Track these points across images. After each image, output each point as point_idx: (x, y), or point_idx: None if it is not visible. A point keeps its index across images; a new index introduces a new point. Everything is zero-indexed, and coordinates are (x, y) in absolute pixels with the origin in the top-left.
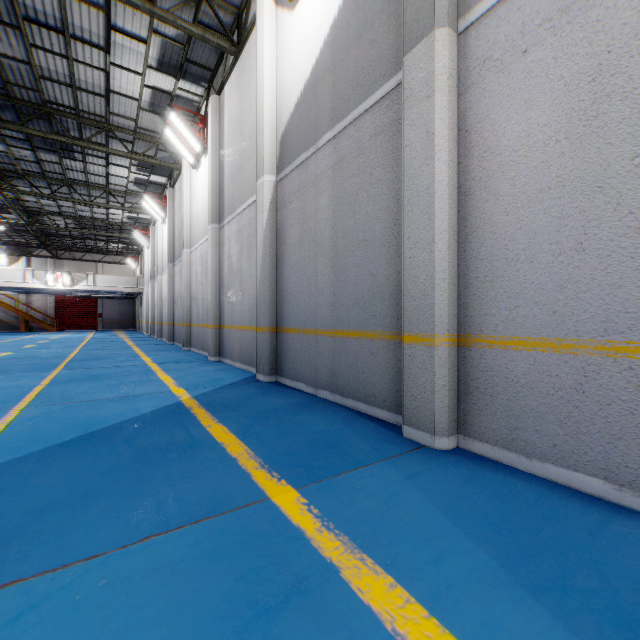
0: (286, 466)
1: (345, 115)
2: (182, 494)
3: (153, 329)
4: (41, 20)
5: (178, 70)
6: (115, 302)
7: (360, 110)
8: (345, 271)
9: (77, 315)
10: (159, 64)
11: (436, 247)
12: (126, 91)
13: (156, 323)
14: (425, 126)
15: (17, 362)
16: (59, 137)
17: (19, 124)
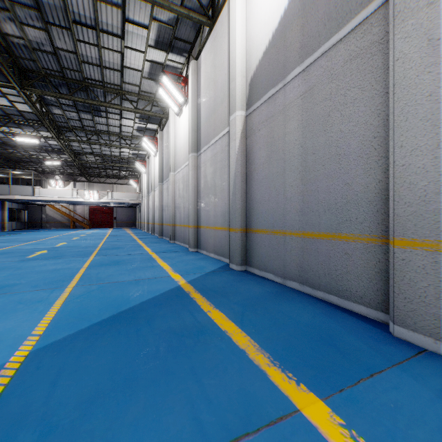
0: (296, 365)
1: (315, 49)
2: (210, 393)
3: (148, 227)
4: (82, 21)
5: (168, 46)
6: (124, 209)
7: (332, 42)
8: (315, 182)
9: (101, 218)
10: (156, 43)
11: (441, 152)
12: (134, 66)
13: (150, 223)
14: (425, 34)
15: (68, 249)
16: (92, 101)
17: (69, 95)
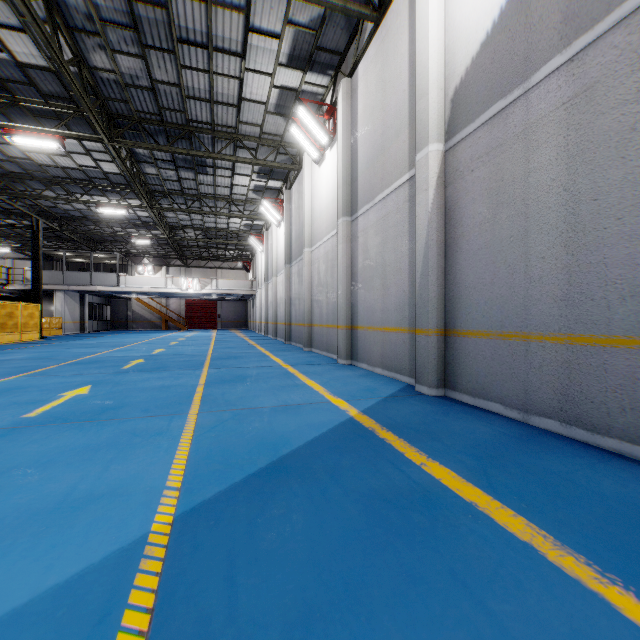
0: None
1: (598, 19)
2: (518, 634)
3: (267, 329)
4: (190, 38)
5: (306, 62)
6: (231, 304)
7: None
8: (598, 249)
9: (202, 316)
10: (289, 59)
11: None
12: (255, 96)
13: (270, 323)
14: None
15: (170, 359)
16: (198, 152)
17: (168, 145)
